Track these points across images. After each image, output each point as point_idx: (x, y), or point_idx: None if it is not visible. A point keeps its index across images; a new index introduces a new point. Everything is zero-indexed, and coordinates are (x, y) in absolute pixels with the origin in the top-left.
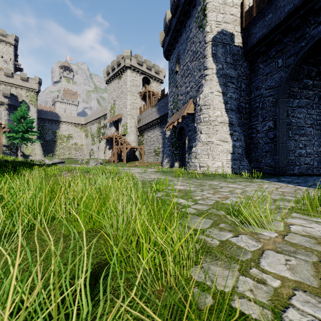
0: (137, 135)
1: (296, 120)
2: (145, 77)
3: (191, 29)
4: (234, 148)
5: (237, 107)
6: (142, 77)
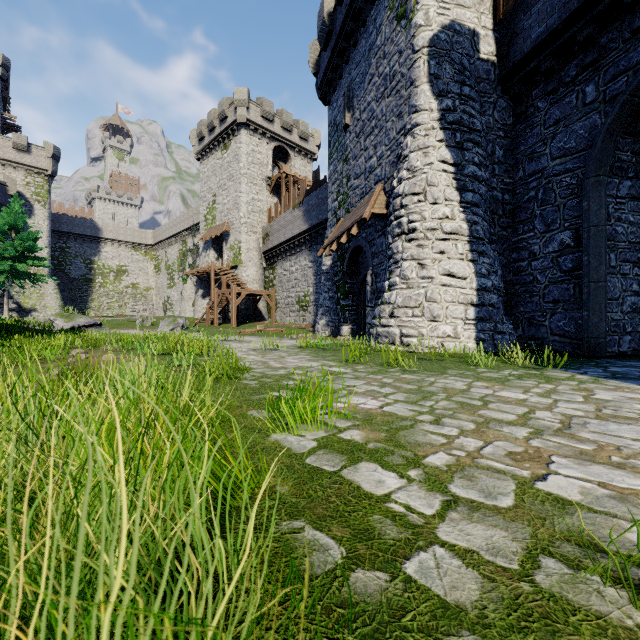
0: (261, 268)
1: (626, 229)
2: (279, 148)
3: (380, 27)
4: (481, 293)
5: (485, 200)
6: (273, 146)
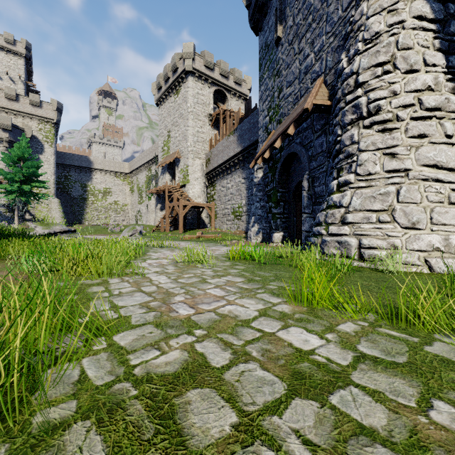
0: (204, 186)
1: None
2: (219, 91)
3: None
4: None
5: None
6: (213, 90)
